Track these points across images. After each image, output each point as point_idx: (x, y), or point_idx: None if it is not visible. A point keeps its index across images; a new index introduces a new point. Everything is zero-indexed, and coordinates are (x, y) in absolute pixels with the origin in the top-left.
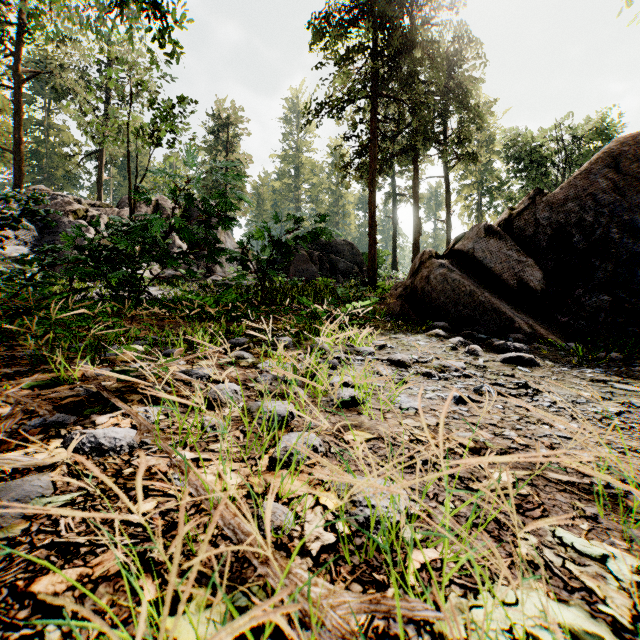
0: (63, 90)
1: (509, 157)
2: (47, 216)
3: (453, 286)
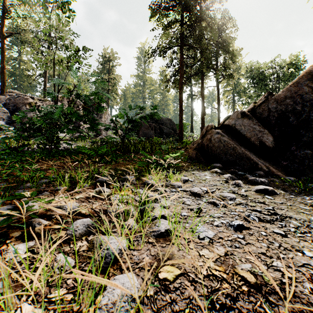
0: (26, 42)
1: (248, 76)
2: (15, 105)
3: (224, 144)
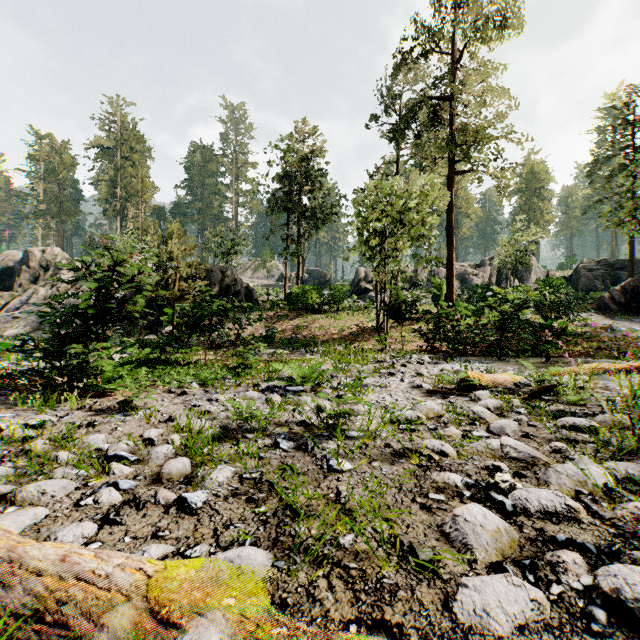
0: None
1: None
2: (461, 276)
3: (603, 302)
